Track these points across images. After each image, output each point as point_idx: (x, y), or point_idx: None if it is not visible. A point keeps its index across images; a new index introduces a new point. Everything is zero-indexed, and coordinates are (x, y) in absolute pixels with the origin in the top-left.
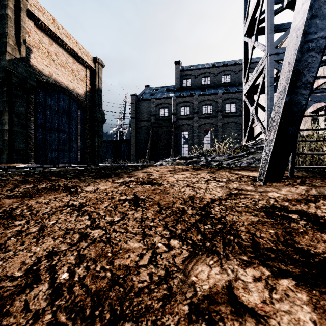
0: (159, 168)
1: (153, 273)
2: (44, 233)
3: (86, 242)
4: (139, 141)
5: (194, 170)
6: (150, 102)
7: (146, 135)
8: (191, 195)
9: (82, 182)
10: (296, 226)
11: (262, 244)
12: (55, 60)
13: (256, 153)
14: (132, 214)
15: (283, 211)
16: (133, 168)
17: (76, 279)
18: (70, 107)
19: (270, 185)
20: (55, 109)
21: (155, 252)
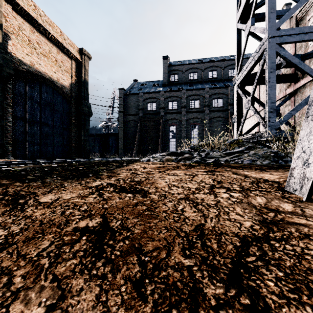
0: (146, 164)
1: None
2: None
3: None
4: (127, 135)
5: (186, 168)
6: (137, 96)
7: (134, 129)
8: (197, 224)
9: (44, 186)
10: None
11: None
12: (37, 49)
13: (258, 148)
14: (77, 291)
15: None
16: (117, 164)
17: None
18: (53, 99)
19: None
20: (37, 100)
21: None
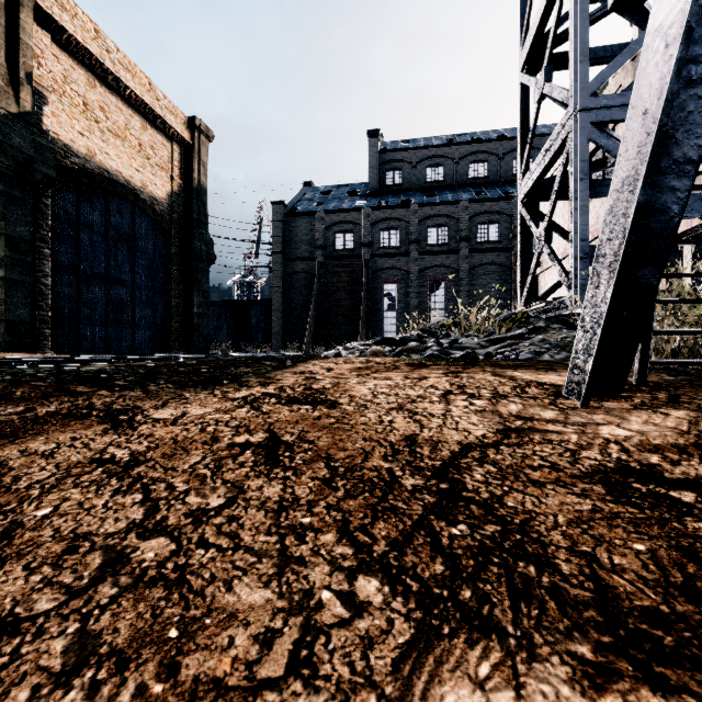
0: (333, 363)
1: None
2: (9, 548)
3: (116, 584)
4: (291, 303)
5: (412, 369)
6: (313, 218)
7: (306, 290)
8: (408, 434)
9: (151, 398)
10: None
11: (626, 596)
12: (100, 121)
13: (552, 330)
14: (258, 487)
15: (654, 482)
16: (274, 363)
17: None
18: (134, 228)
19: (597, 406)
20: (102, 231)
21: (311, 625)
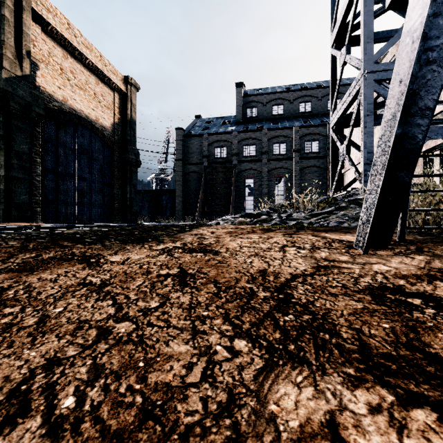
0: (215, 229)
1: (209, 398)
2: (45, 327)
3: (107, 343)
4: (187, 191)
5: (263, 232)
6: (201, 138)
7: (197, 183)
8: (261, 269)
9: (107, 249)
10: (422, 317)
11: (375, 348)
12: (71, 80)
13: (350, 208)
14: (177, 297)
15: (399, 294)
16: (178, 229)
17: (86, 409)
18: (91, 145)
19: (373, 253)
20: (71, 147)
21: (211, 360)
